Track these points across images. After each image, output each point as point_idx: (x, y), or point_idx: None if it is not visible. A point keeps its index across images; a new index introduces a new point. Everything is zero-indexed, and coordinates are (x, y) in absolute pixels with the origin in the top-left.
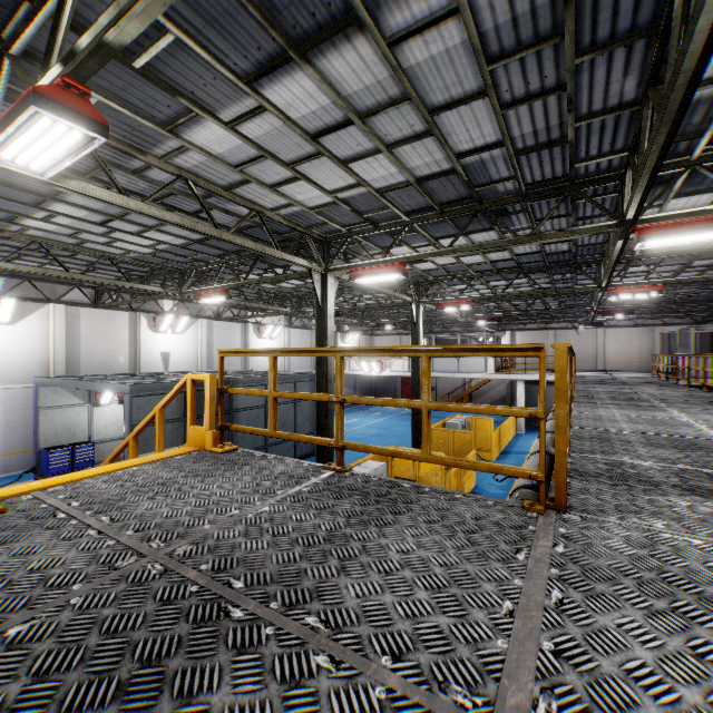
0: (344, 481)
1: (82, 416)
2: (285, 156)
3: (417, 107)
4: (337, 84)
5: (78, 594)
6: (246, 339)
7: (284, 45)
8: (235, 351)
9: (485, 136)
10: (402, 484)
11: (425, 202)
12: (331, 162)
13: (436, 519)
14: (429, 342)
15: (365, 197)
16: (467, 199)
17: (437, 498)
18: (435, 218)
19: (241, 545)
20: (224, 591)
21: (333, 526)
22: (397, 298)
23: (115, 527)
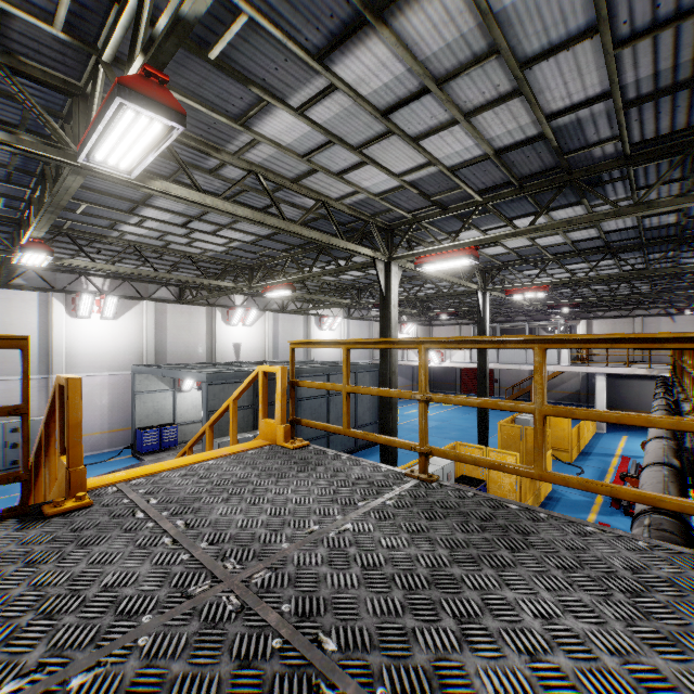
0: (433, 495)
1: (168, 400)
2: (353, 139)
3: (506, 61)
4: (414, 46)
5: (147, 630)
6: (308, 330)
7: (359, 6)
8: (306, 342)
9: (586, 88)
10: (507, 504)
11: (501, 177)
12: (401, 140)
13: (572, 565)
14: (492, 332)
15: (435, 178)
16: (553, 170)
17: (561, 530)
18: (512, 195)
19: (326, 578)
20: (313, 652)
21: (435, 561)
22: (462, 285)
23: (189, 535)
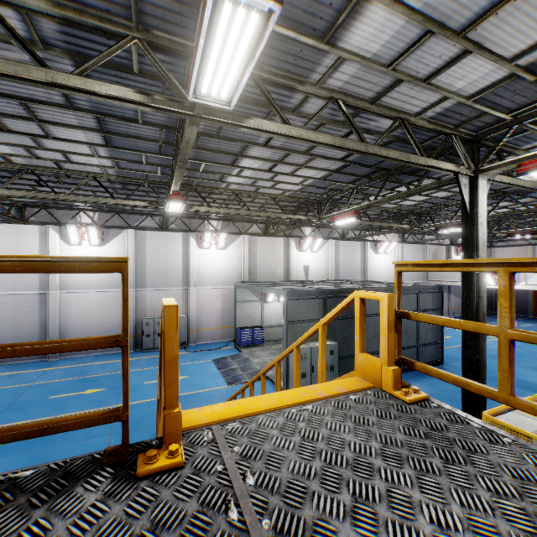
0: None
1: (258, 308)
2: (458, 21)
3: None
4: None
5: None
6: (365, 254)
7: None
8: (423, 264)
9: None
10: None
11: None
12: None
13: None
14: None
15: None
16: None
17: None
18: None
19: None
20: None
21: None
22: None
23: None
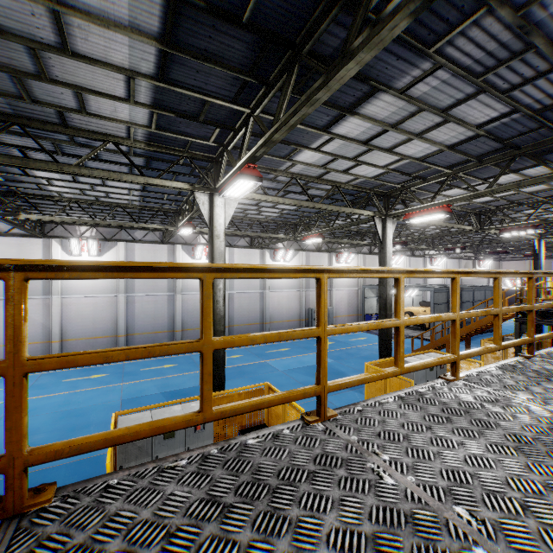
0: None
1: (375, 302)
2: None
3: None
4: None
5: None
6: (425, 266)
7: None
8: None
9: None
10: None
11: None
12: None
13: None
14: None
15: None
16: None
17: None
18: None
19: None
20: None
21: None
22: None
23: None
